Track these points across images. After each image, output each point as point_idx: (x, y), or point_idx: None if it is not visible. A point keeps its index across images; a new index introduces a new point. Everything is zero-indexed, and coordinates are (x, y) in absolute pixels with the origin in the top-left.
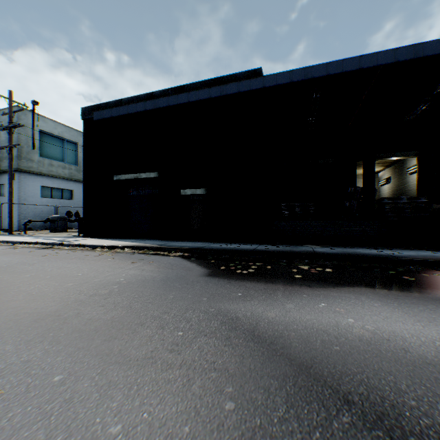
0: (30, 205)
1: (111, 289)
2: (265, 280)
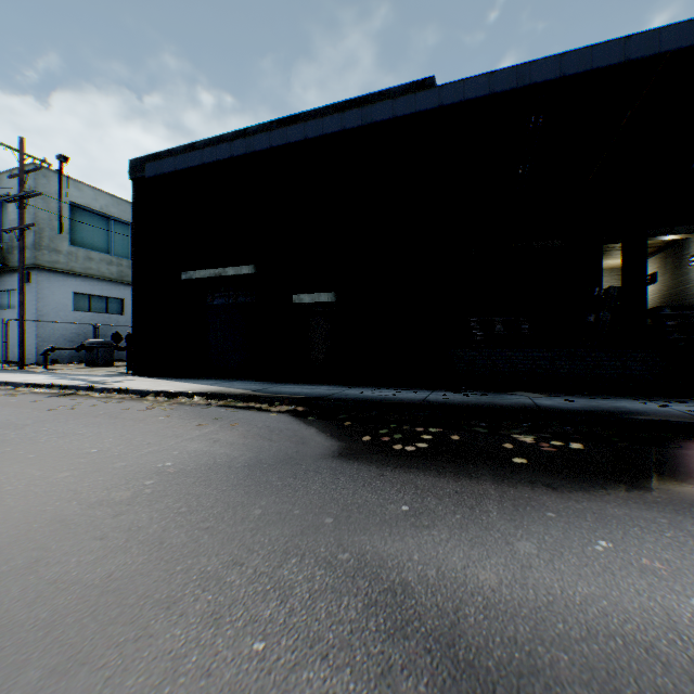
0: (55, 323)
1: (137, 490)
2: (453, 468)
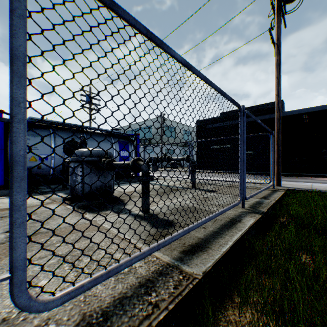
0: None
1: None
2: (281, 178)
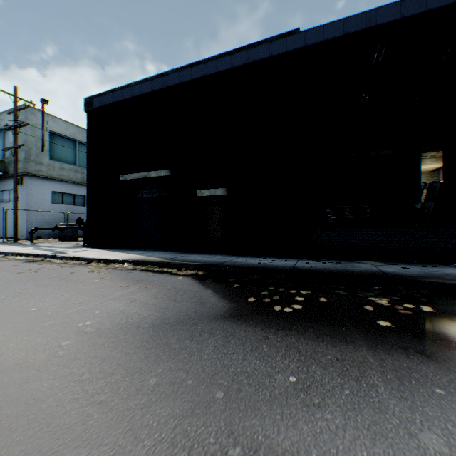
0: (39, 211)
1: (51, 351)
2: (328, 331)
